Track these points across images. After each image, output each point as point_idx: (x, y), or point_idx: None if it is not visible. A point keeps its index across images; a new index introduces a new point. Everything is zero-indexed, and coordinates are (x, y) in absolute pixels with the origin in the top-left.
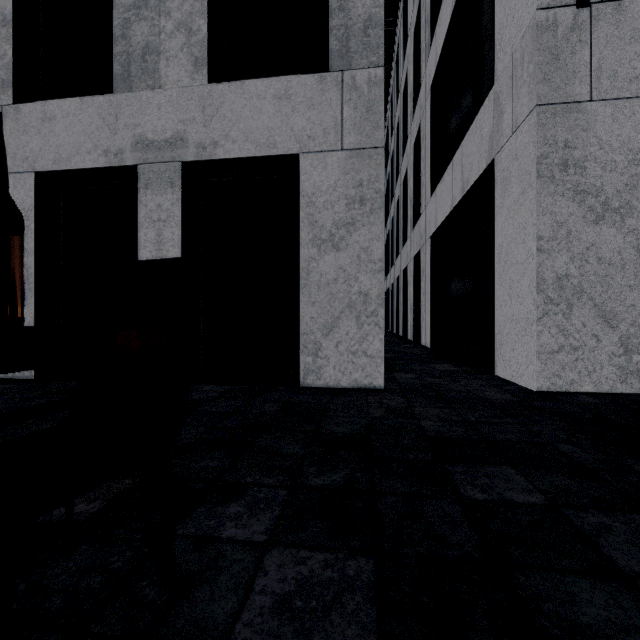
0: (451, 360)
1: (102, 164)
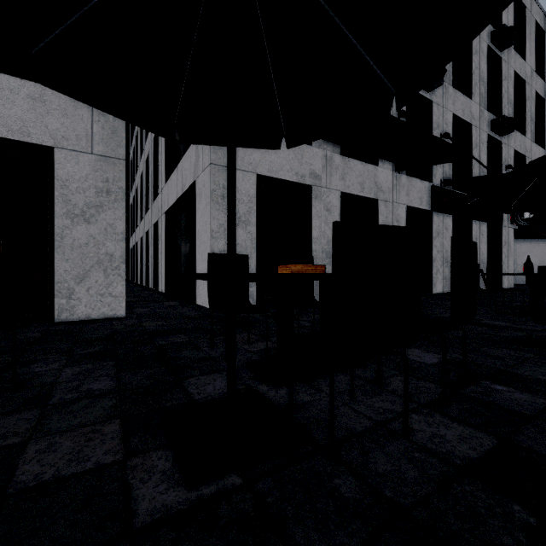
0: (177, 299)
1: None
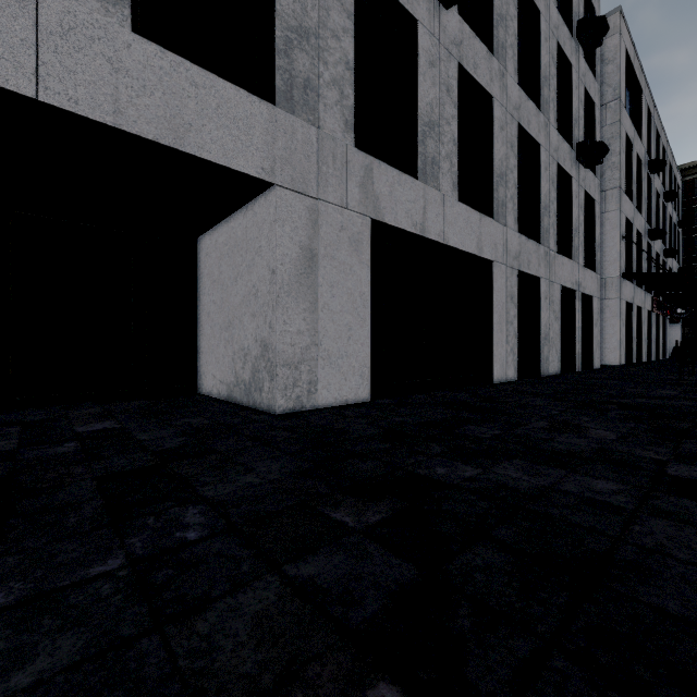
0: None
1: (571, 287)
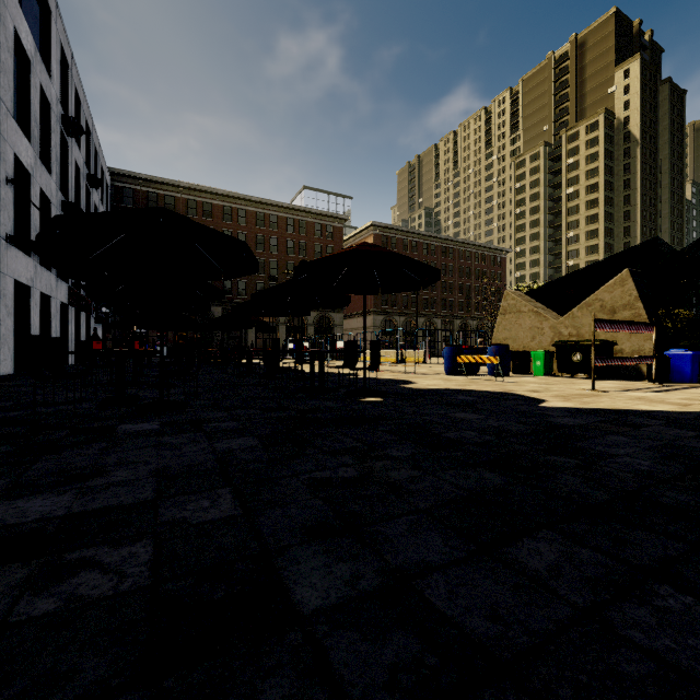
0: None
1: None
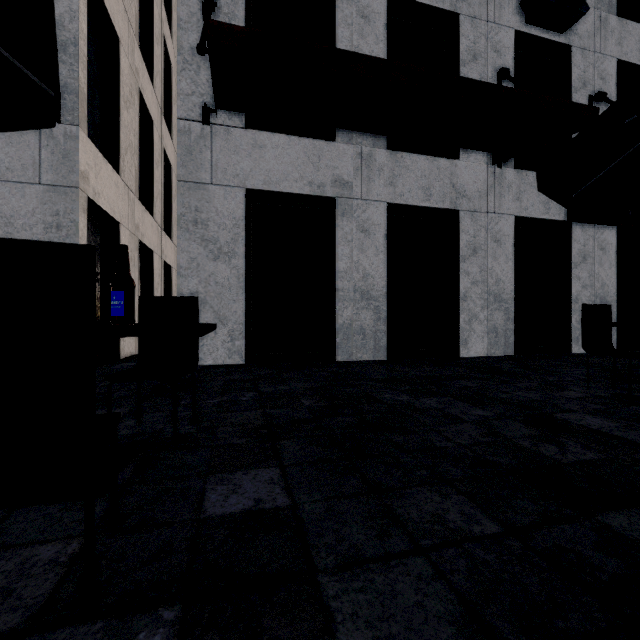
0: None
1: None
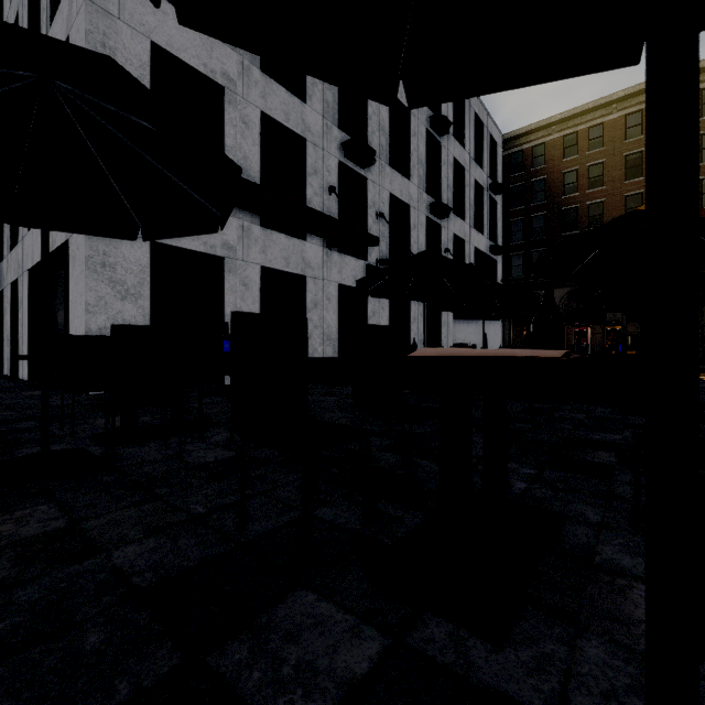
0: None
1: None
